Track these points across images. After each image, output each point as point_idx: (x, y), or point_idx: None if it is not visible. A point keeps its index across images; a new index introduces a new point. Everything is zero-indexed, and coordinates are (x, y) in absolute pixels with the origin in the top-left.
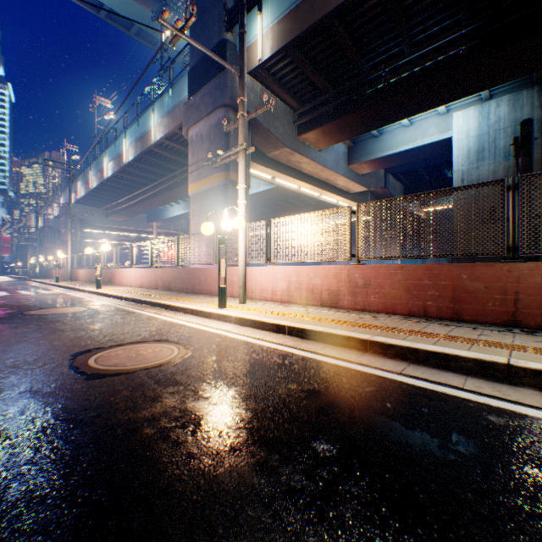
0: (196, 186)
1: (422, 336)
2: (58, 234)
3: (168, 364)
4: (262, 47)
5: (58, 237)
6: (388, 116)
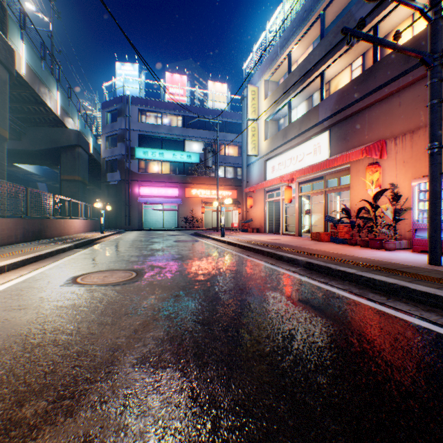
0: None
1: (22, 253)
2: None
3: (109, 269)
4: None
5: None
6: None
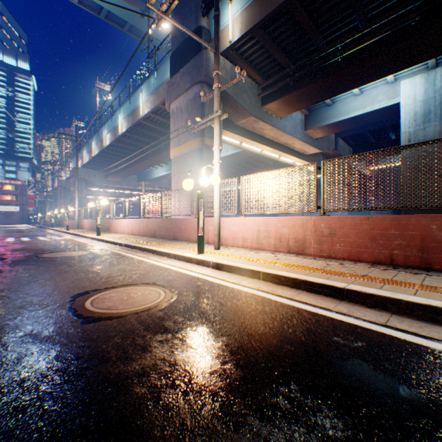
0: (177, 151)
1: (398, 285)
2: (68, 192)
3: (155, 308)
4: (232, 30)
5: (69, 194)
6: (342, 85)
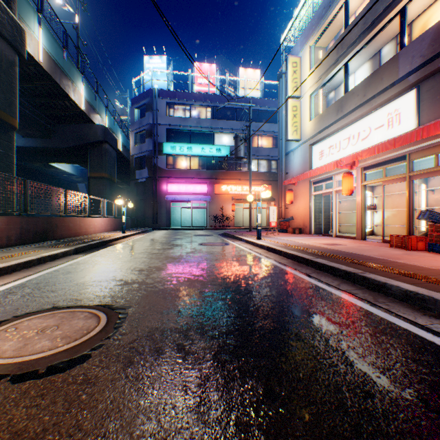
0: None
1: None
2: None
3: (72, 304)
4: None
5: None
6: None
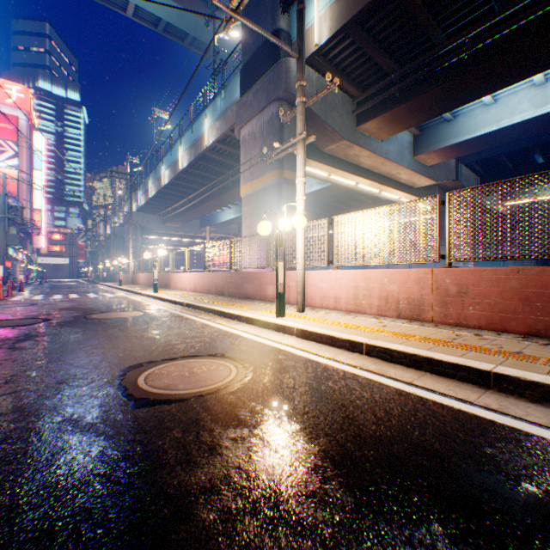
0: (249, 187)
1: None
2: (122, 241)
3: (225, 390)
4: (318, 30)
5: (123, 244)
6: (468, 92)
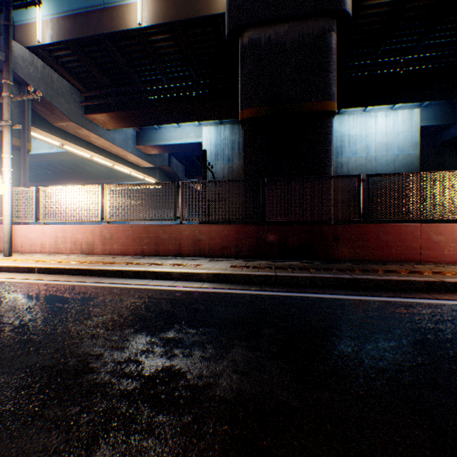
0: None
1: (124, 264)
2: None
3: None
4: (42, 31)
5: None
6: (158, 119)
